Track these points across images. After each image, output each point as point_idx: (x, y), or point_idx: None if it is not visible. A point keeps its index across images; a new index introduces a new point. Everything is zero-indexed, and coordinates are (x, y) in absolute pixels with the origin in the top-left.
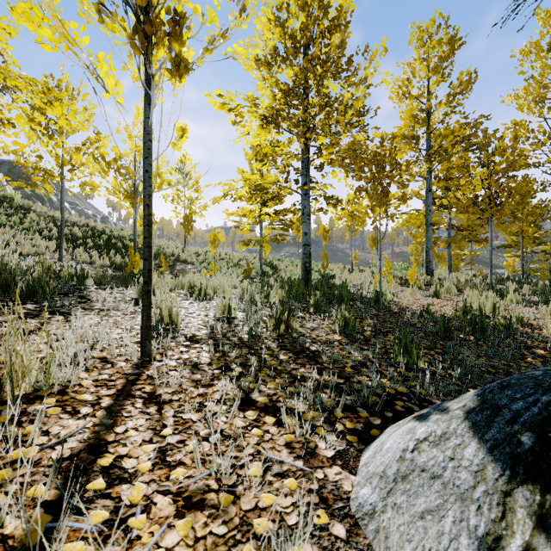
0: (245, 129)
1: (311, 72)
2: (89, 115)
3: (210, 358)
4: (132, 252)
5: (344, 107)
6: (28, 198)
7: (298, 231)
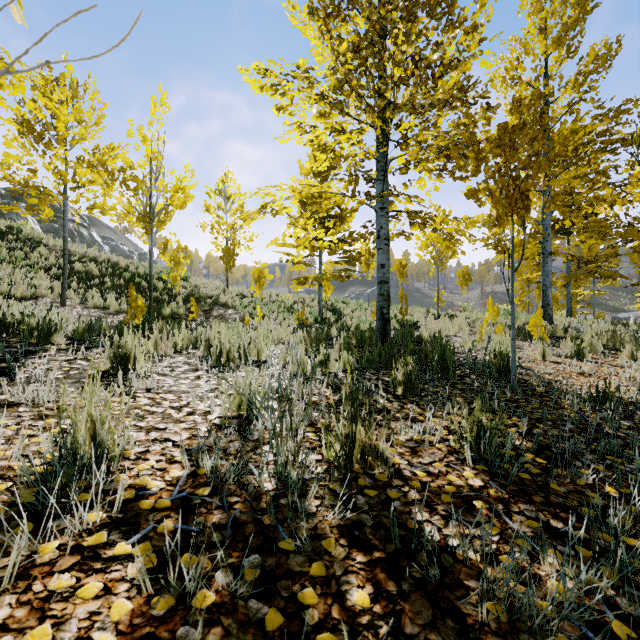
0: (296, 121)
1: (394, 7)
2: (98, 117)
3: (124, 635)
4: (132, 294)
5: (444, 69)
6: (56, 232)
7: (367, 265)
